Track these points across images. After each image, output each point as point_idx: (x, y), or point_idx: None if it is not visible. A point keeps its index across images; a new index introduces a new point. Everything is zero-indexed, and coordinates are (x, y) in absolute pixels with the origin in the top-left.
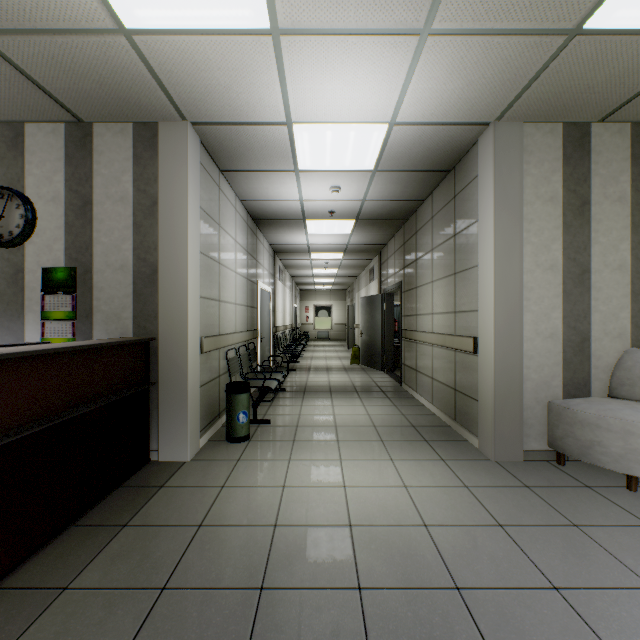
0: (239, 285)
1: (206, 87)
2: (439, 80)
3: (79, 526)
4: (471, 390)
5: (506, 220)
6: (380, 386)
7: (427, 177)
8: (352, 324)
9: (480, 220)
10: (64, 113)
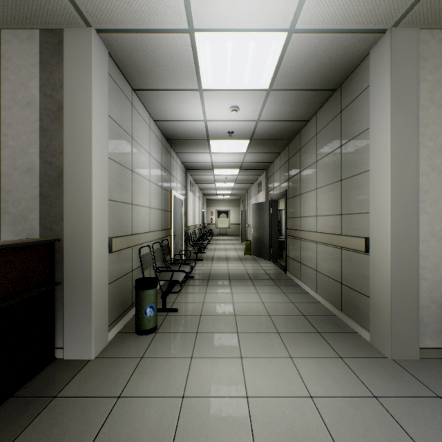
0: (153, 192)
1: None
2: None
3: None
4: (360, 286)
5: (402, 124)
6: (269, 274)
7: (315, 96)
8: (244, 224)
9: (373, 127)
10: None
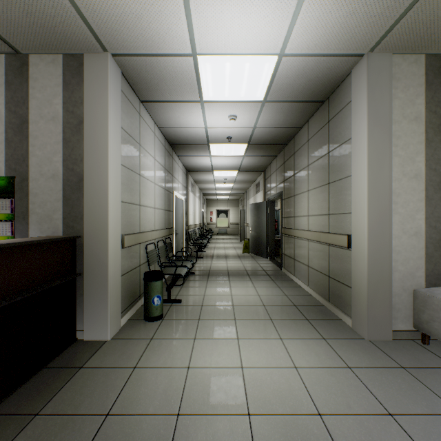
0: (158, 193)
1: (120, 15)
2: (326, 7)
3: None
4: (344, 278)
5: (378, 136)
6: (266, 270)
7: (305, 107)
8: (243, 223)
9: (354, 137)
10: (2, 44)
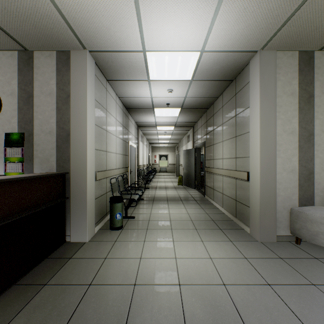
0: (118, 143)
1: (96, 28)
2: (230, 23)
3: (18, 285)
4: (245, 201)
5: (266, 106)
6: (194, 197)
7: (220, 84)
8: (178, 164)
9: (251, 106)
10: (16, 45)
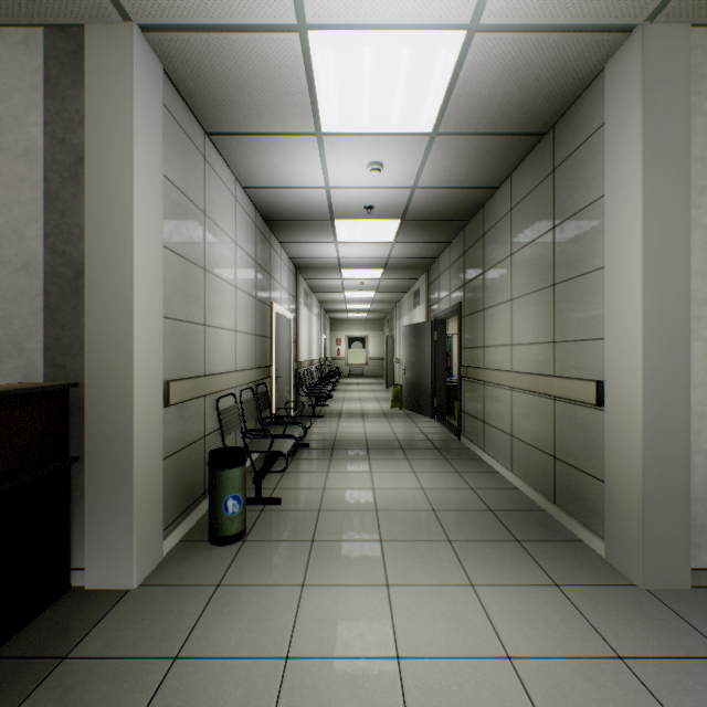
0: (241, 305)
1: None
2: None
3: None
4: (588, 462)
5: (663, 187)
6: (432, 440)
7: (509, 145)
8: (391, 358)
9: (610, 193)
10: None
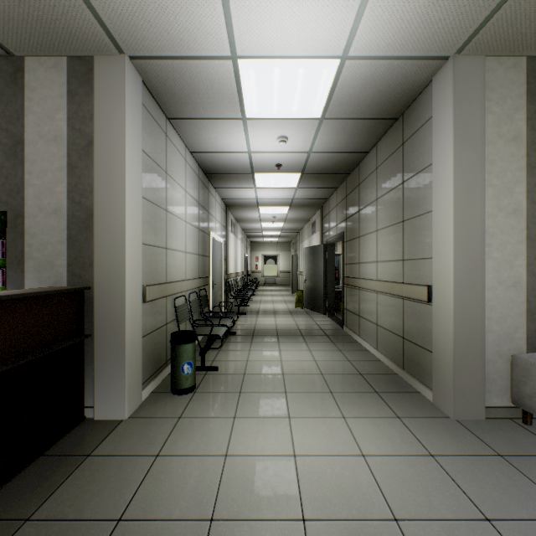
0: (189, 234)
1: (138, 5)
2: None
3: None
4: (423, 340)
5: (466, 161)
6: (324, 329)
7: (374, 126)
8: (296, 271)
9: (435, 163)
10: None
